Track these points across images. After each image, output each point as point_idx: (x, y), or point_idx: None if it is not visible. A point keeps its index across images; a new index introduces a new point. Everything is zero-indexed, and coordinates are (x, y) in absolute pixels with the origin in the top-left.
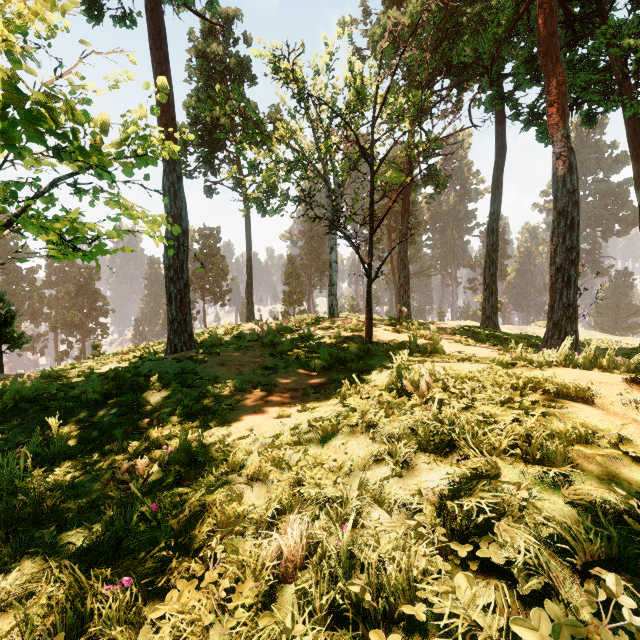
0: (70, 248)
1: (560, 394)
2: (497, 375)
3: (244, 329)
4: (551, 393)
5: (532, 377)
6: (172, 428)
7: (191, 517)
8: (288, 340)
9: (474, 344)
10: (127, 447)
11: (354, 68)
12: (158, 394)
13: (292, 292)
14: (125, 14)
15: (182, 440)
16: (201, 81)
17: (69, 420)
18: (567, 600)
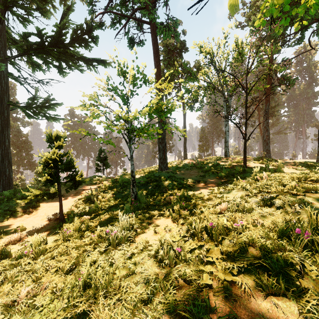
0: (145, 136)
1: (317, 181)
2: (293, 175)
3: (184, 162)
4: (315, 181)
5: (307, 175)
6: (173, 192)
7: (192, 207)
8: (208, 166)
9: (305, 170)
10: (162, 195)
11: (237, 42)
12: (164, 183)
13: (203, 145)
14: (141, 42)
15: (182, 192)
16: (165, 57)
17: (138, 189)
18: (286, 209)
